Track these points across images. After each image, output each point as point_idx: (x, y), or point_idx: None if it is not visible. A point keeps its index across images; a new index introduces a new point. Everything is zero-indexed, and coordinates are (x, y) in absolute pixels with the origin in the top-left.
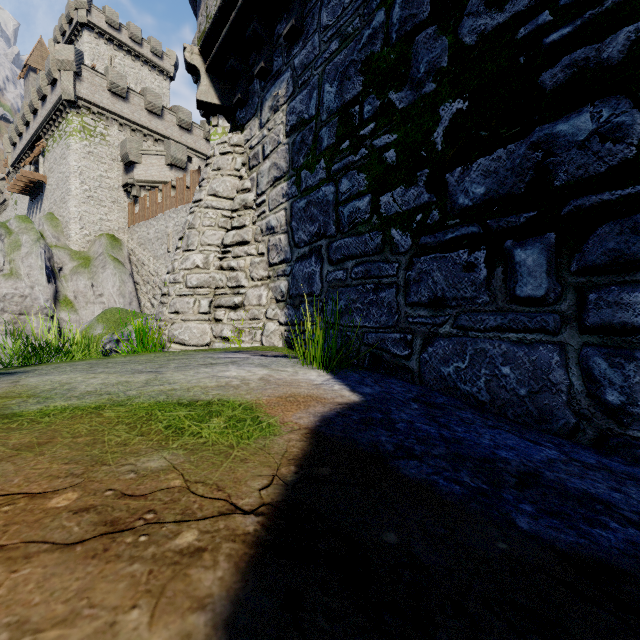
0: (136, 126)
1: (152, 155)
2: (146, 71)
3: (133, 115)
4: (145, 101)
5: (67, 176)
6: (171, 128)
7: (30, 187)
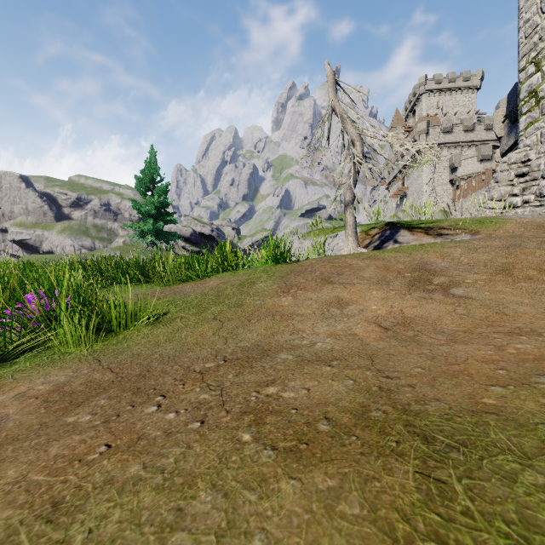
0: (457, 144)
1: (468, 159)
2: (459, 96)
3: (455, 139)
4: (462, 127)
5: (421, 185)
6: (479, 134)
7: (400, 194)
